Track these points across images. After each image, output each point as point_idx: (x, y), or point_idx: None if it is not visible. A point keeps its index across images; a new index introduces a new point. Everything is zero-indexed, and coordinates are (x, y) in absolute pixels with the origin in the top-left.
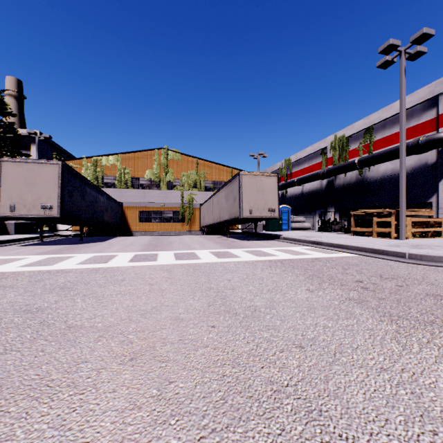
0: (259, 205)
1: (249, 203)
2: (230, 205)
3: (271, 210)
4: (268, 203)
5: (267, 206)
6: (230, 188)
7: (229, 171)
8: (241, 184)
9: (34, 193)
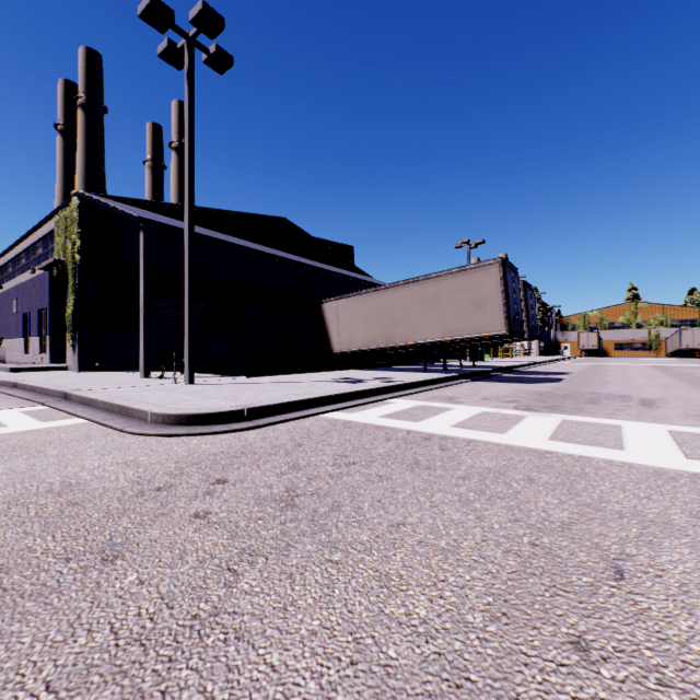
0: (691, 343)
1: (685, 342)
2: (677, 343)
3: (699, 345)
4: (698, 342)
5: (697, 343)
6: (677, 334)
7: (696, 311)
8: (681, 334)
9: (589, 341)
